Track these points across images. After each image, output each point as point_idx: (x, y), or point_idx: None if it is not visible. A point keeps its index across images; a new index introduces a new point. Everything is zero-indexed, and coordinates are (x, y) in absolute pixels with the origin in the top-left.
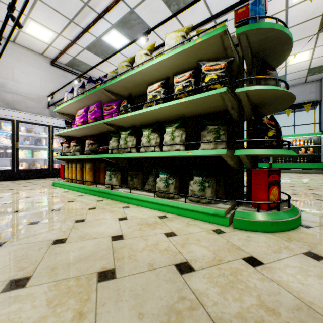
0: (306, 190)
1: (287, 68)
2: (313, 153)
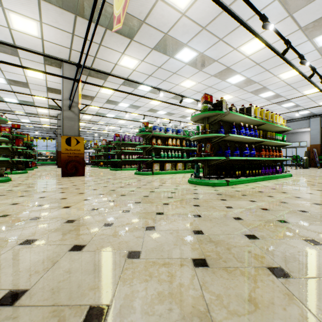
0: (43, 167)
1: (43, 126)
2: (54, 158)
